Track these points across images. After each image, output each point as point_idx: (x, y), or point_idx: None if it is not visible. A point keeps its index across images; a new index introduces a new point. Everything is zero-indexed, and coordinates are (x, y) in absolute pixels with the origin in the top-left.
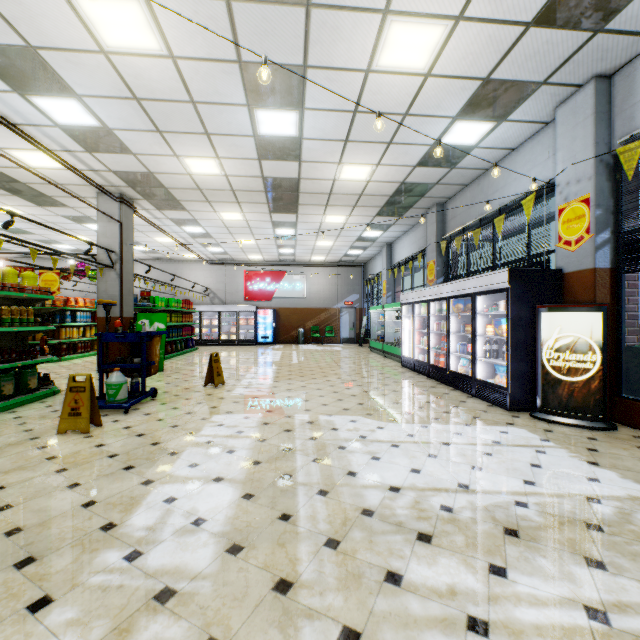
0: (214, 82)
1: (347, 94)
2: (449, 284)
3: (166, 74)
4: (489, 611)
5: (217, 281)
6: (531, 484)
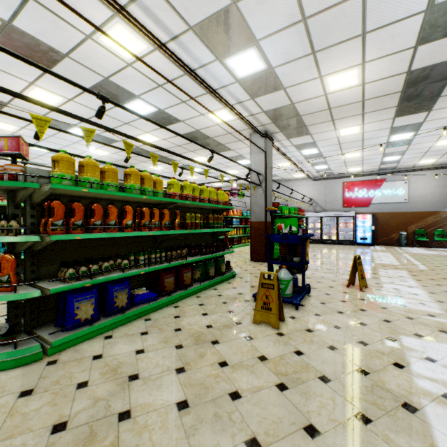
0: None
1: None
2: None
3: None
4: None
5: (318, 193)
6: None
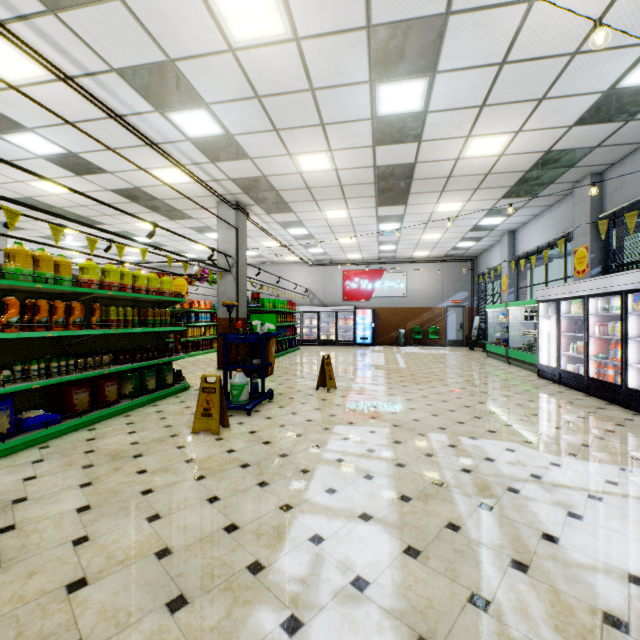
0: (337, 60)
1: (496, 40)
2: (627, 274)
3: (288, 62)
4: None
5: (316, 282)
6: None
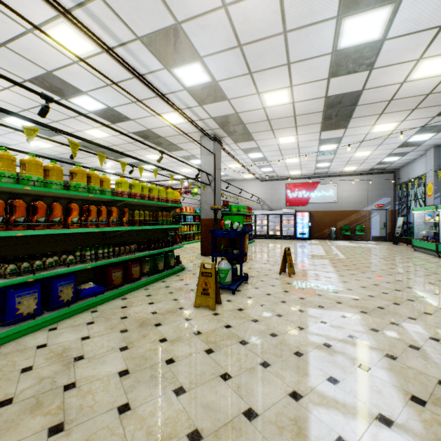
0: (311, 0)
1: None
2: None
3: (269, 9)
4: None
5: (265, 193)
6: None
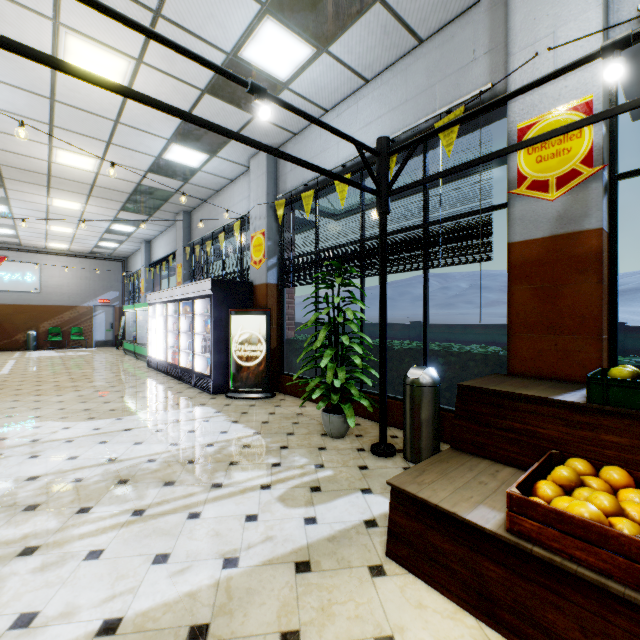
0: None
1: (35, 78)
2: (179, 288)
3: None
4: (50, 538)
5: None
6: (175, 445)
